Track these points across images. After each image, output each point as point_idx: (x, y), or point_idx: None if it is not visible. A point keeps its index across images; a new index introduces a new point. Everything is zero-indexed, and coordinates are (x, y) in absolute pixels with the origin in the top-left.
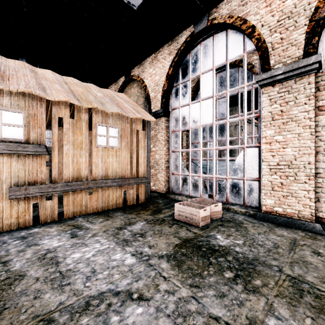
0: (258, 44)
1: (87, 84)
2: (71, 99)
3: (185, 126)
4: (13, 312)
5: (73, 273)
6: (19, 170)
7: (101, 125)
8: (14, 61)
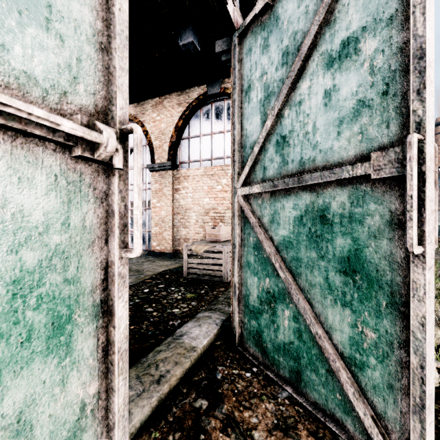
0: (149, 144)
1: None
2: None
3: None
4: None
5: None
6: None
7: None
8: None
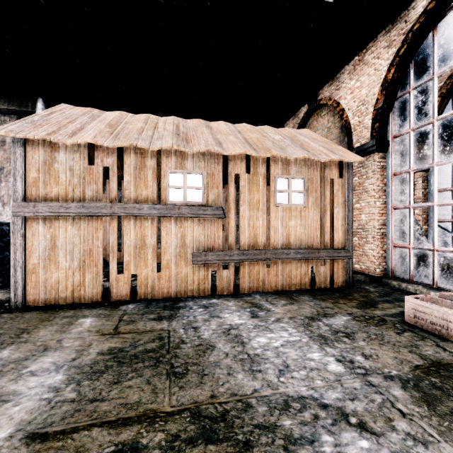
0: None
1: (260, 127)
2: (247, 150)
3: (421, 162)
4: (212, 381)
5: (263, 361)
6: (200, 235)
7: (281, 177)
8: (192, 121)
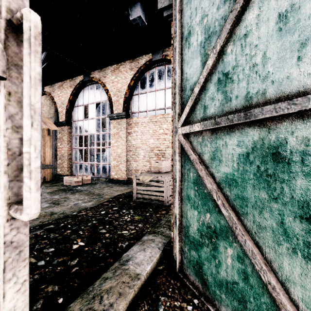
0: (109, 99)
1: None
2: None
3: (81, 133)
4: None
5: None
6: None
7: None
8: None
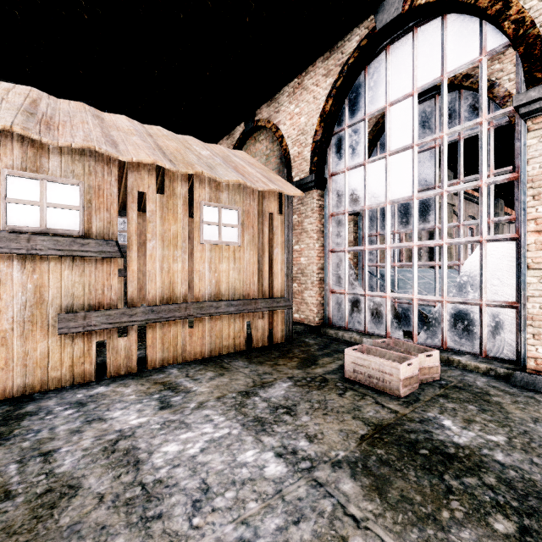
0: (517, 31)
1: (183, 136)
2: (159, 159)
3: (355, 204)
4: None
5: (168, 491)
6: (74, 285)
7: (209, 204)
8: (69, 102)
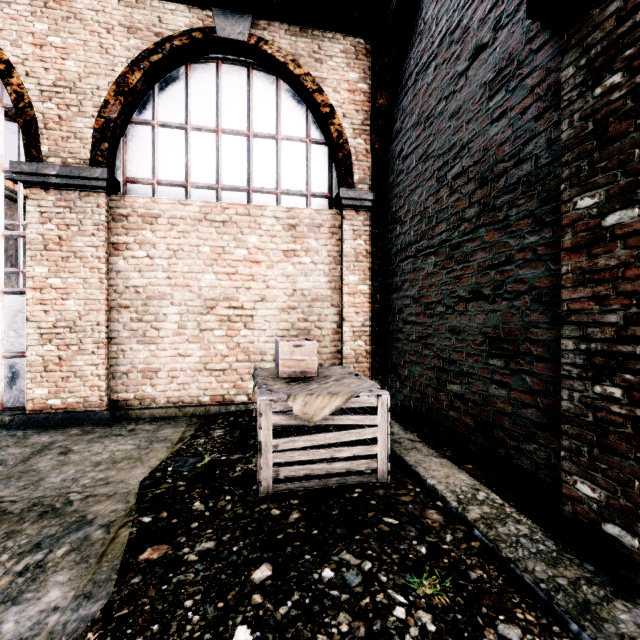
0: (19, 103)
1: None
2: None
3: None
4: None
5: None
6: None
7: None
8: None
